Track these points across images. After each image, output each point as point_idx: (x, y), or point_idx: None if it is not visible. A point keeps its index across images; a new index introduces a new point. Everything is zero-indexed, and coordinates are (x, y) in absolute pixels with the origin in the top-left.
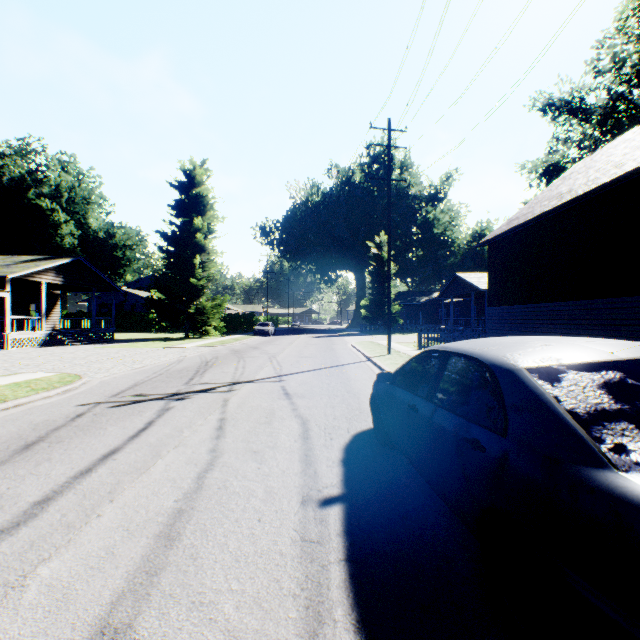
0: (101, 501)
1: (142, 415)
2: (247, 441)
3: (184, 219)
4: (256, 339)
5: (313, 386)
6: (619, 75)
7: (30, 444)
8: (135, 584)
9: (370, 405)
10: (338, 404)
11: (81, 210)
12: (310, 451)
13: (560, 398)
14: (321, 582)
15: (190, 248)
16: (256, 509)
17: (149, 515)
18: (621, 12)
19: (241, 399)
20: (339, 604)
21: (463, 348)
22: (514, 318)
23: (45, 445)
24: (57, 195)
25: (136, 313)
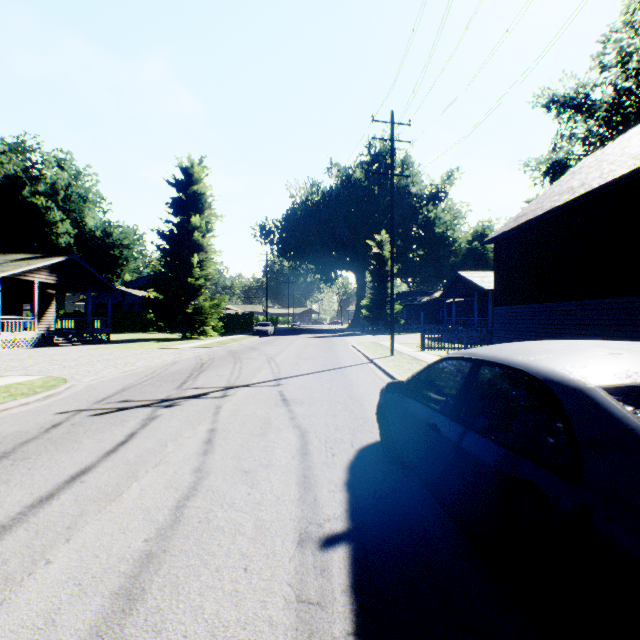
0: (55, 540)
1: (124, 425)
2: (238, 458)
3: (181, 217)
4: (255, 339)
5: (313, 391)
6: (625, 70)
7: None
8: None
9: (377, 416)
10: (340, 412)
11: (77, 208)
12: (309, 471)
13: None
14: None
15: (188, 247)
16: (242, 552)
17: (110, 561)
18: (628, 5)
19: (235, 406)
20: None
21: (499, 356)
22: (522, 318)
23: (8, 463)
24: (53, 193)
25: (134, 313)
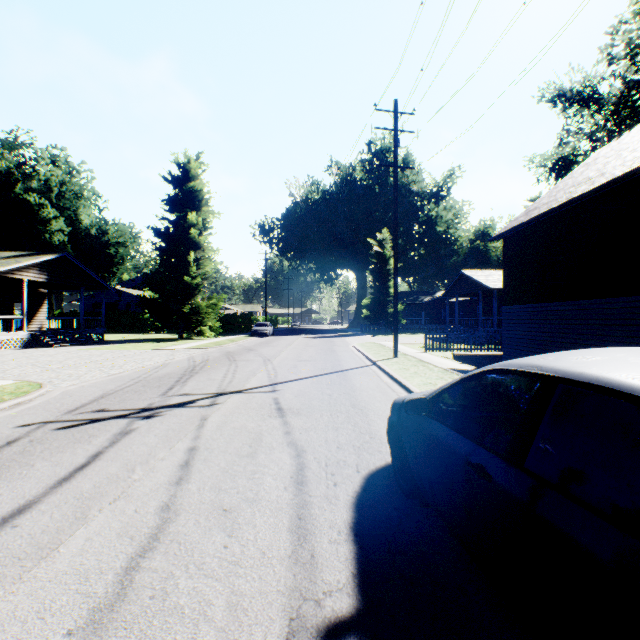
0: None
1: (91, 442)
2: (218, 489)
3: (178, 214)
4: (253, 340)
5: (312, 398)
6: (634, 62)
7: None
8: None
9: (388, 435)
10: (342, 424)
11: (72, 206)
12: (305, 509)
13: None
14: None
15: (184, 245)
16: None
17: None
18: None
19: (223, 417)
20: None
21: (593, 373)
22: (534, 318)
23: None
24: (47, 190)
25: (131, 313)
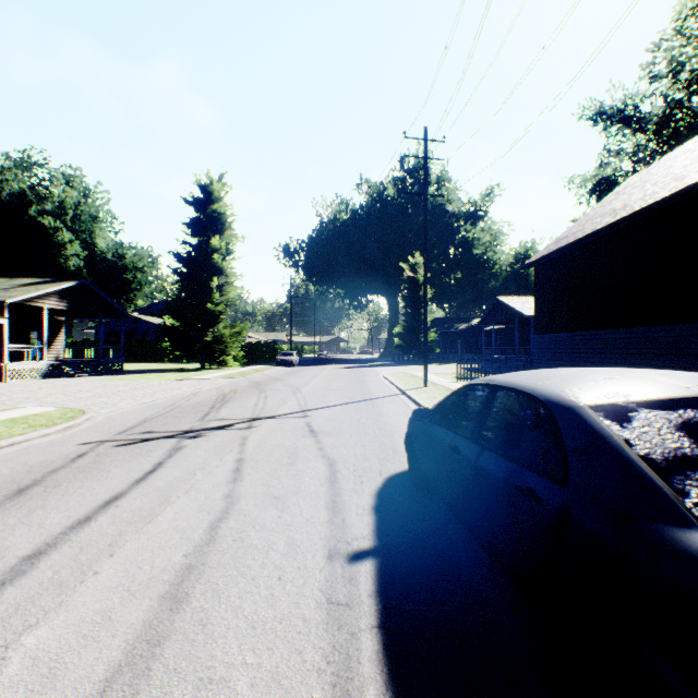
0: (100, 555)
1: (150, 455)
2: (267, 485)
3: (200, 238)
4: (279, 370)
5: (341, 422)
6: (677, 81)
7: (23, 488)
8: (134, 656)
9: (405, 444)
10: (369, 443)
11: (87, 229)
12: (338, 497)
13: (632, 441)
14: (350, 654)
15: (207, 270)
16: (276, 565)
17: (154, 572)
18: (679, 11)
19: (261, 437)
20: (371, 681)
21: (513, 381)
22: (563, 347)
23: (40, 490)
24: (61, 212)
25: (148, 341)
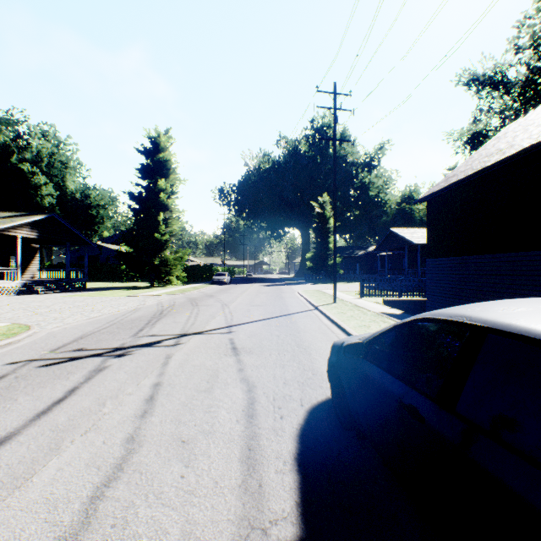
0: None
1: (68, 378)
2: (177, 421)
3: (149, 181)
4: (213, 287)
5: (262, 338)
6: (537, 52)
7: None
8: None
9: (328, 373)
10: (288, 362)
11: (59, 173)
12: (255, 440)
13: None
14: None
15: (155, 207)
16: None
17: None
18: None
19: (185, 355)
20: None
21: (522, 325)
22: (453, 269)
23: None
24: (38, 160)
25: (110, 264)
